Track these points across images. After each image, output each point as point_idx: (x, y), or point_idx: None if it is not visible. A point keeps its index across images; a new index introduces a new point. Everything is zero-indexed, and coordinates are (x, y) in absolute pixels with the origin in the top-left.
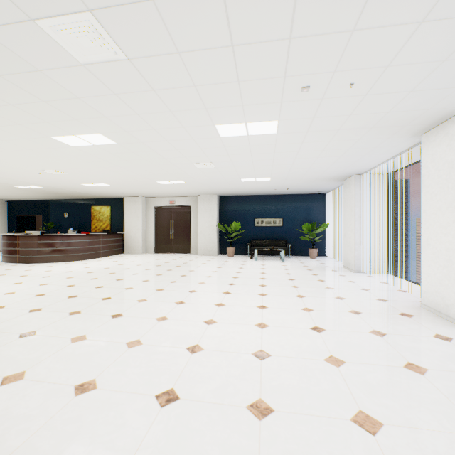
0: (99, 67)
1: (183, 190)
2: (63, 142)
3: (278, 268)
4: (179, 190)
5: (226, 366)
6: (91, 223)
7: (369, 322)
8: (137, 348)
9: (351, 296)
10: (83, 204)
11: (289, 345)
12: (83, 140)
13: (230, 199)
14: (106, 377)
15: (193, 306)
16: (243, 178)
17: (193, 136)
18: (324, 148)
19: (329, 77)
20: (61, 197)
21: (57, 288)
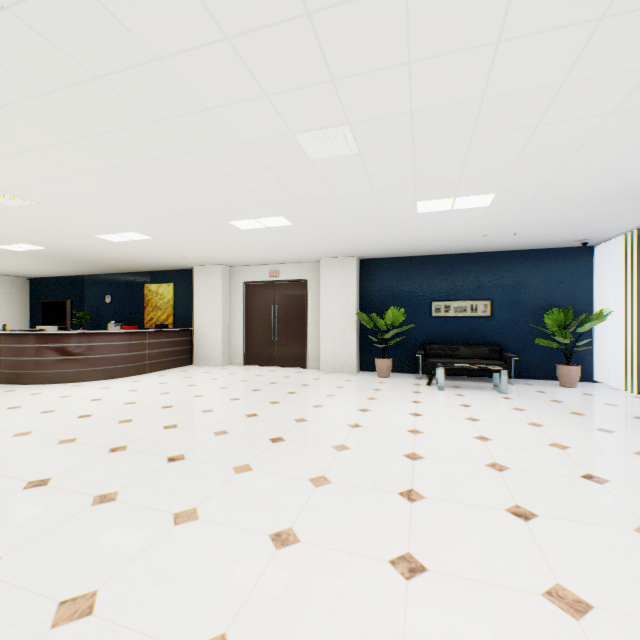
0: None
1: (289, 247)
2: None
3: (510, 419)
4: (283, 247)
5: None
6: (144, 312)
7: None
8: None
9: None
10: (132, 281)
11: None
12: None
13: (382, 265)
14: None
15: None
16: (423, 201)
17: None
18: None
19: None
20: (98, 271)
21: None
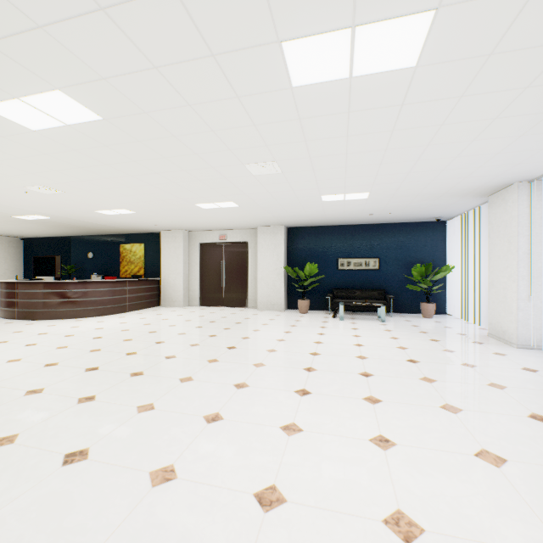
0: None
1: (235, 219)
2: (12, 120)
3: (380, 335)
4: (231, 219)
5: None
6: (120, 266)
7: None
8: None
9: None
10: (111, 241)
11: None
12: (41, 112)
13: (303, 231)
14: None
15: (236, 432)
16: (325, 195)
17: (236, 89)
18: (499, 114)
19: None
20: (83, 233)
21: (25, 371)
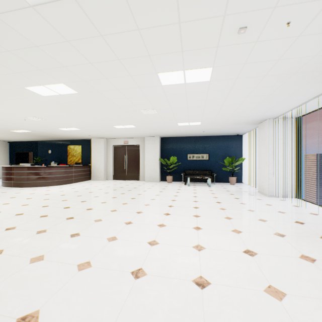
0: (47, 9)
1: (133, 133)
2: (35, 92)
3: (206, 192)
4: (131, 133)
5: (168, 296)
6: (67, 158)
7: (295, 245)
8: (86, 270)
9: (271, 218)
10: (62, 144)
11: (227, 270)
12: (51, 90)
13: (169, 139)
14: (50, 307)
15: (139, 227)
16: (179, 123)
17: (139, 85)
18: (248, 95)
19: (268, 14)
20: (46, 139)
21: (34, 209)
